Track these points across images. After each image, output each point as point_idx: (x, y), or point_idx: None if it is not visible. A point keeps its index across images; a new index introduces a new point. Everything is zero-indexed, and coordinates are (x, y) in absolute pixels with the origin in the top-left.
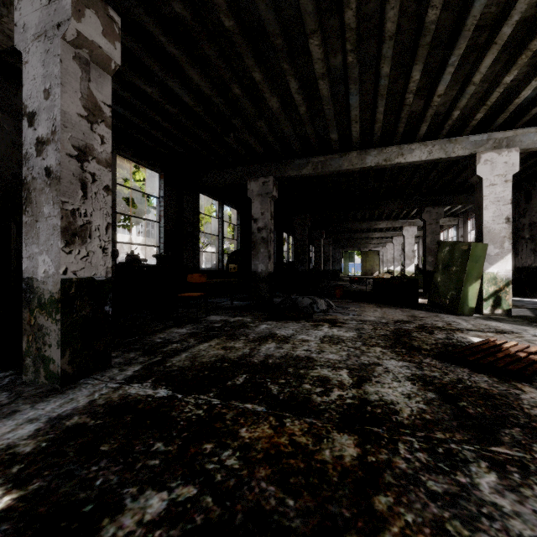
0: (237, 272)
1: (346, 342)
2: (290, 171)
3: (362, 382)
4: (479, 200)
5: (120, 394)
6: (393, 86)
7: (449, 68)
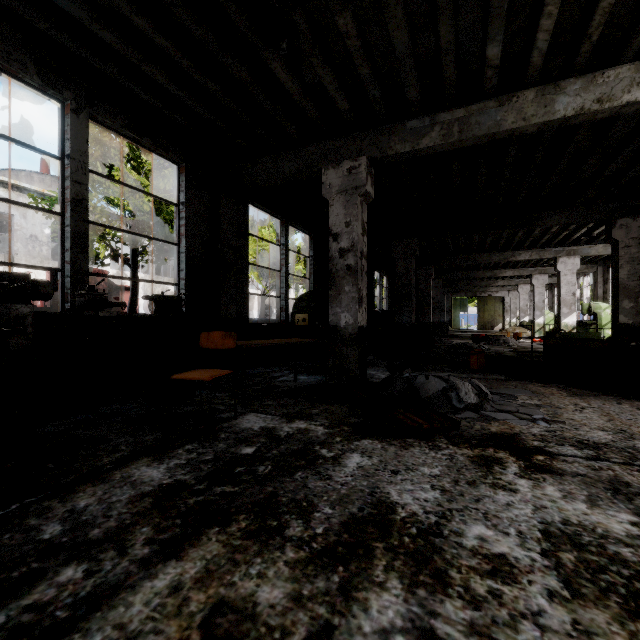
0: (307, 325)
1: None
2: (398, 145)
3: None
4: None
5: None
6: None
7: None
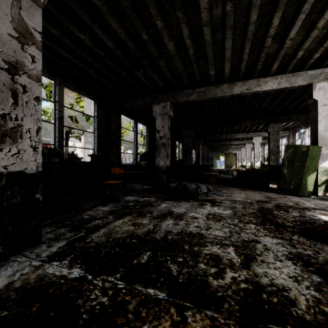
0: (146, 166)
1: (226, 219)
2: (181, 98)
3: (249, 261)
4: (314, 116)
5: (38, 275)
6: (257, 32)
7: (301, 15)
